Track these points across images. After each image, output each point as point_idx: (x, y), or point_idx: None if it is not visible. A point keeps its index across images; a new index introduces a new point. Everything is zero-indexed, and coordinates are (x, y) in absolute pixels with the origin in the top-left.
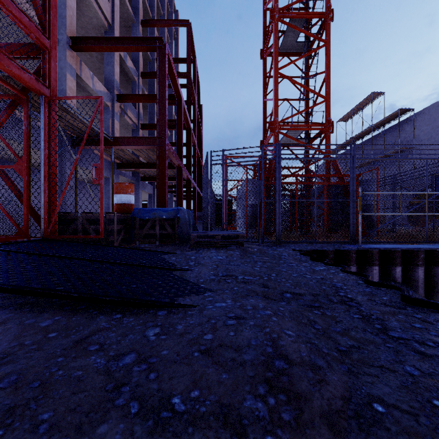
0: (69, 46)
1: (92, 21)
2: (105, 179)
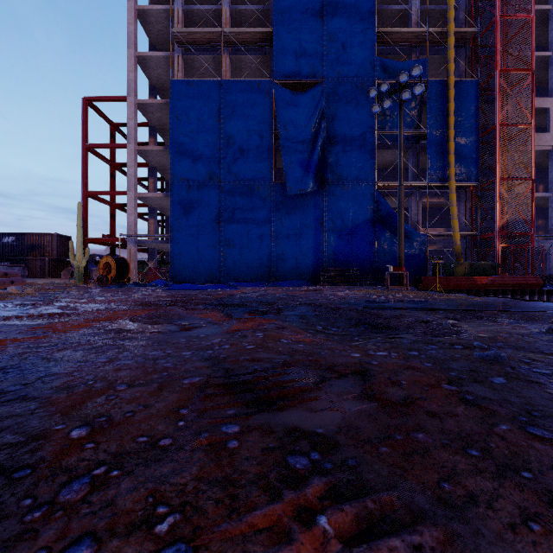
0: None
1: None
2: None
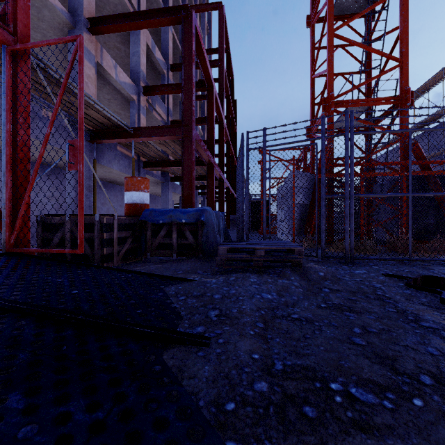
0: (87, 29)
1: (118, 9)
2: None
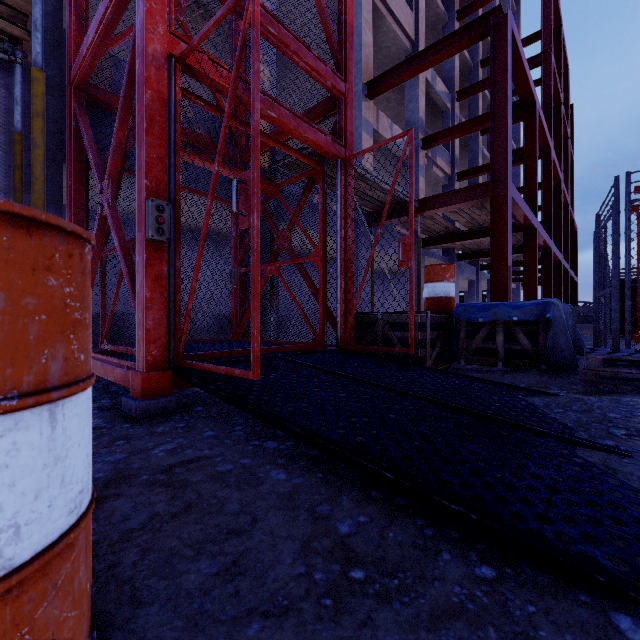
0: (365, 96)
1: (391, 51)
2: None
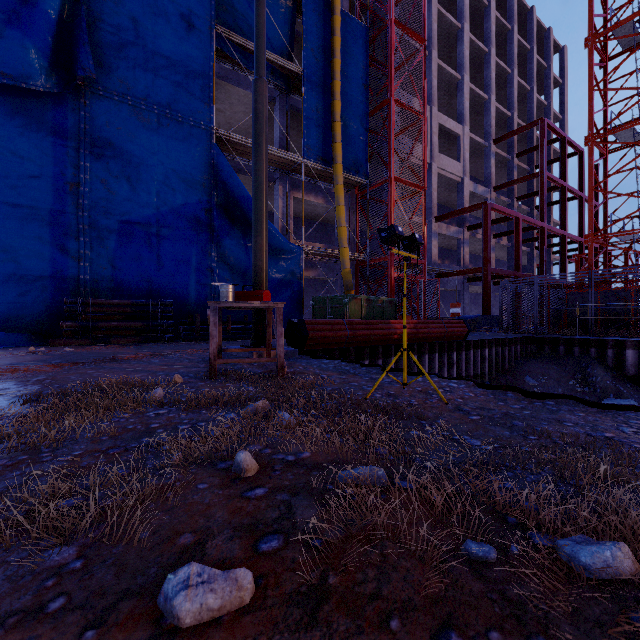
0: (433, 222)
1: (449, 183)
2: (458, 291)
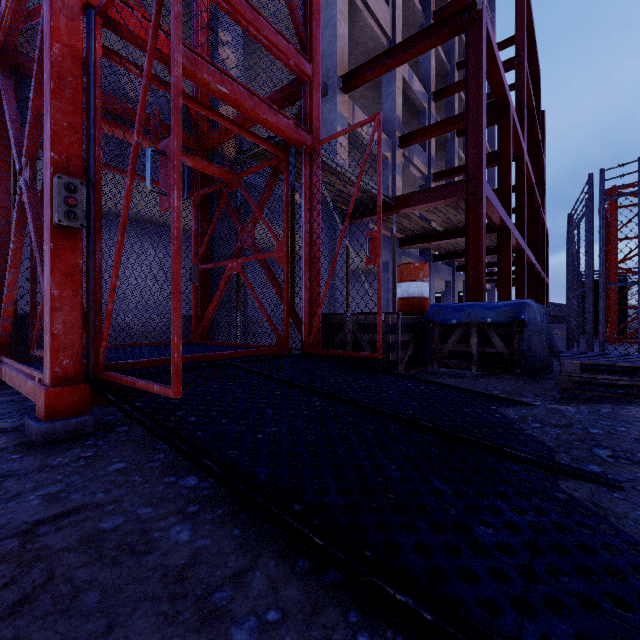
0: (340, 90)
1: (367, 47)
2: (384, 264)
